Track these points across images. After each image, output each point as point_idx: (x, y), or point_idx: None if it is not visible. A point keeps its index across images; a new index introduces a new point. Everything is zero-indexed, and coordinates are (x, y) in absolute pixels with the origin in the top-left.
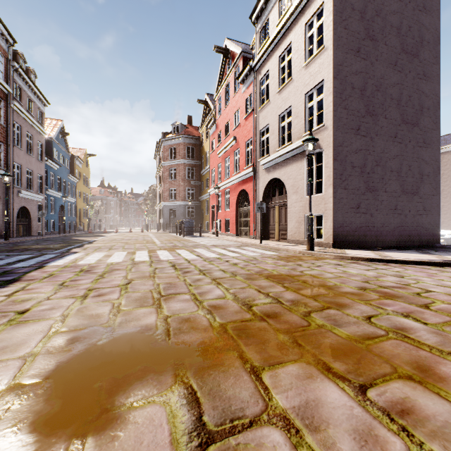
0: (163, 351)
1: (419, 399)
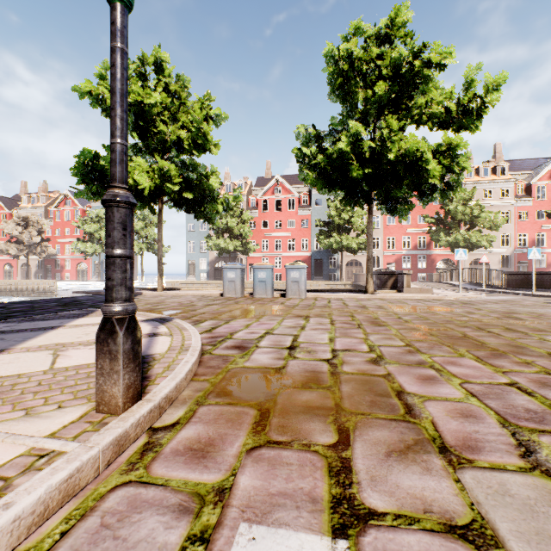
0: (550, 324)
1: (448, 314)
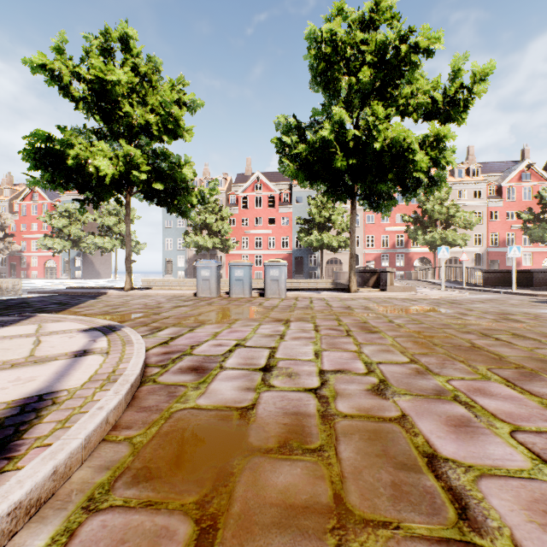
0: None
1: (441, 316)
